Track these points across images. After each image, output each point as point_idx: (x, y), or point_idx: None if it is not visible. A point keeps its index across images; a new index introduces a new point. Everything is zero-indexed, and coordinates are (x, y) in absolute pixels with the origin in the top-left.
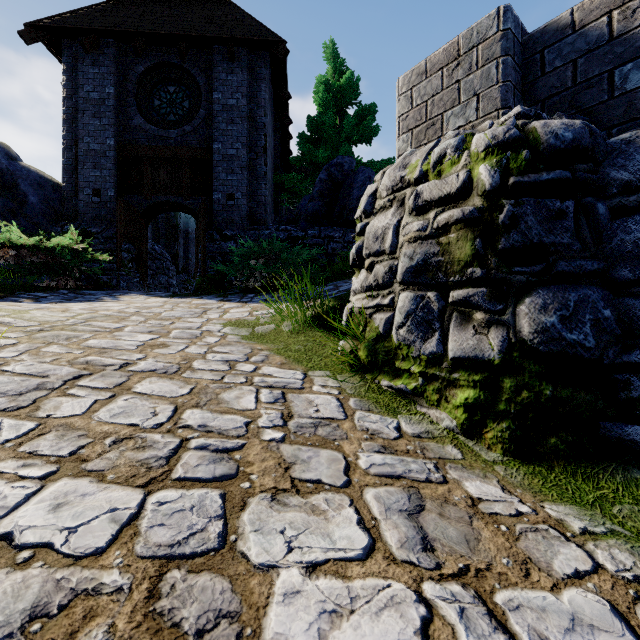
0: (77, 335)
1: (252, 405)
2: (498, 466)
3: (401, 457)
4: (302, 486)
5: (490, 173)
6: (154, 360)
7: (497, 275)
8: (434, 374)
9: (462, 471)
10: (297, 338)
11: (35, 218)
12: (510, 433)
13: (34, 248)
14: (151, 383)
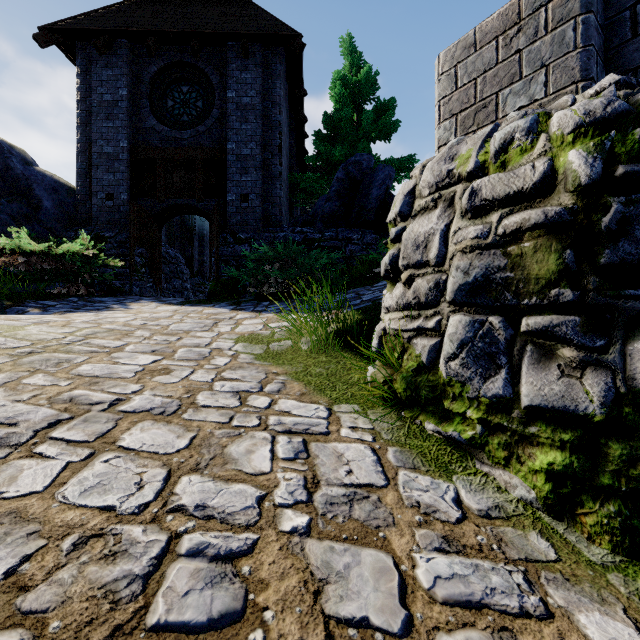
0: (70, 358)
1: (266, 465)
2: (612, 575)
3: (474, 560)
4: (341, 636)
5: (587, 161)
6: (151, 393)
7: (597, 299)
8: (500, 424)
9: (566, 589)
10: (317, 358)
11: (49, 223)
12: (622, 521)
13: (43, 255)
14: (143, 431)
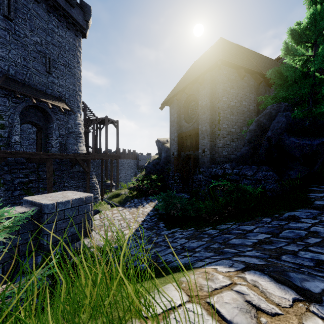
0: None
1: None
2: None
3: None
4: None
5: None
6: None
7: None
8: None
9: None
10: None
11: (161, 164)
12: None
13: (138, 185)
14: None
